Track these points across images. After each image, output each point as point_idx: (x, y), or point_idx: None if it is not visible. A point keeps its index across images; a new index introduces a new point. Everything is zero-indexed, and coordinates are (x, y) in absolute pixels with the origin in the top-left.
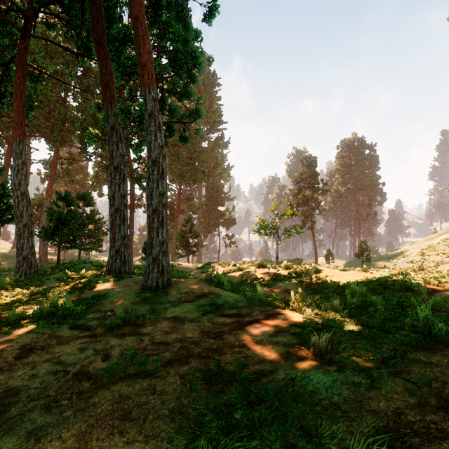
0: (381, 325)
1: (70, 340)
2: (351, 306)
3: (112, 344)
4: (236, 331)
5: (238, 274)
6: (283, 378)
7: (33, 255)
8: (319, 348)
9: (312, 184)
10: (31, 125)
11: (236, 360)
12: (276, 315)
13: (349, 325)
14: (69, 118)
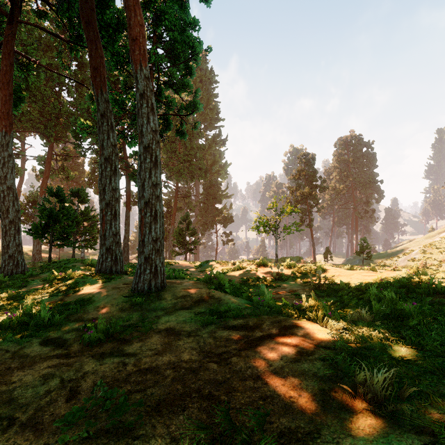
0: (441, 348)
1: (36, 362)
2: (379, 314)
3: (85, 371)
4: (245, 352)
5: (238, 273)
6: None
7: (20, 253)
8: (373, 390)
9: (310, 182)
10: (24, 120)
11: (251, 403)
12: (293, 328)
13: (393, 345)
14: (64, 113)
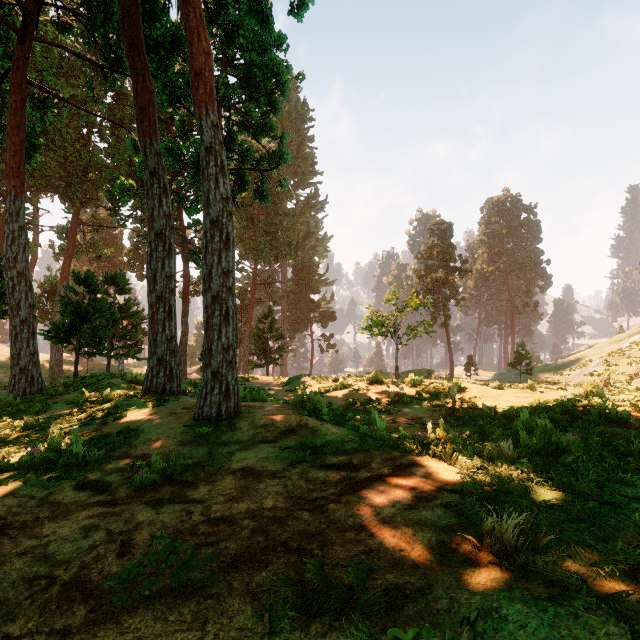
0: (597, 491)
1: (72, 511)
2: (528, 449)
3: (139, 521)
4: (346, 497)
5: (342, 394)
6: (445, 608)
7: (35, 365)
8: (502, 540)
9: (446, 262)
10: (38, 176)
11: (351, 558)
12: (411, 467)
13: (537, 488)
14: (95, 165)
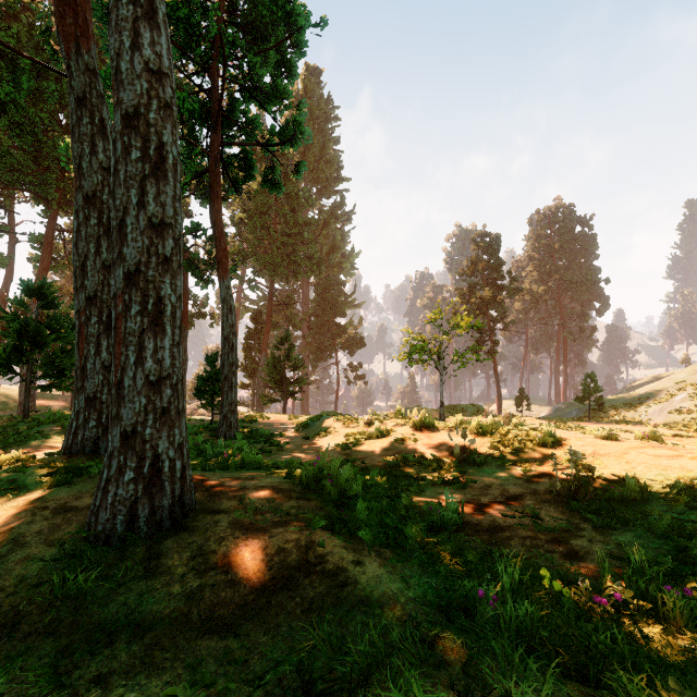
0: None
1: None
2: None
3: None
4: None
5: (379, 445)
6: None
7: None
8: None
9: (492, 280)
10: (2, 169)
11: None
12: None
13: None
14: None
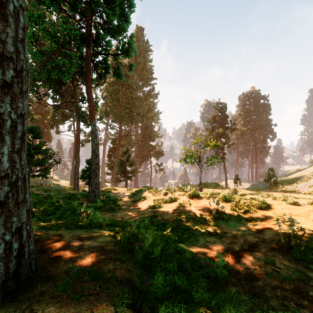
0: None
1: None
2: None
3: None
4: None
5: (171, 207)
6: None
7: None
8: None
9: (223, 124)
10: None
11: None
12: None
13: None
14: None
